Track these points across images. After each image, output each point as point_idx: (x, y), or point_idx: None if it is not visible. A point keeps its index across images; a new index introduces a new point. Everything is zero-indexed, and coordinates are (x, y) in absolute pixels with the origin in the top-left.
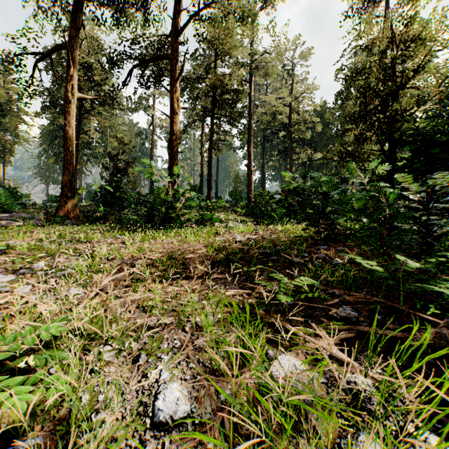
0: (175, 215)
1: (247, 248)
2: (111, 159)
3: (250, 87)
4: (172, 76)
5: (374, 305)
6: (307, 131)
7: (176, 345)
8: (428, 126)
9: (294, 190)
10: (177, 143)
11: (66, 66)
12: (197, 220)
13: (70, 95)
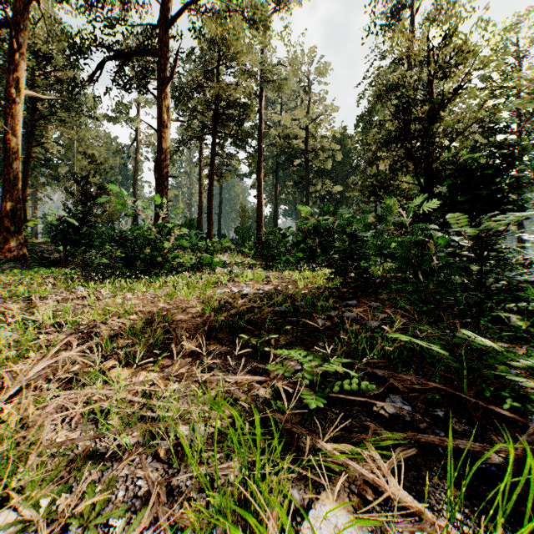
0: (162, 258)
1: (257, 305)
2: (77, 182)
3: (261, 103)
4: (160, 77)
5: (432, 393)
6: (326, 160)
7: (139, 491)
8: (469, 158)
9: (316, 229)
10: (167, 165)
11: (9, 51)
12: (193, 265)
13: (14, 91)
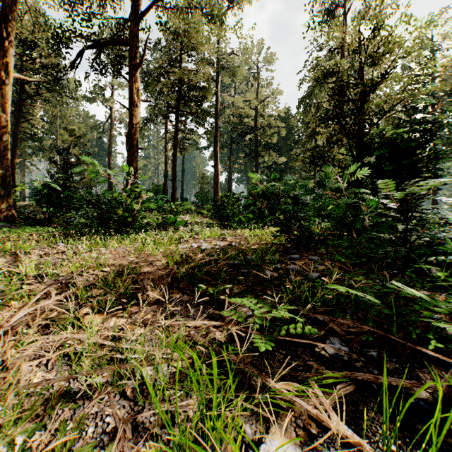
0: (132, 218)
1: (214, 258)
2: (59, 153)
3: (217, 86)
4: (131, 63)
5: (366, 335)
6: (272, 135)
7: (108, 427)
8: (394, 133)
9: (264, 194)
10: (136, 138)
11: None
12: (159, 224)
13: (4, 74)
